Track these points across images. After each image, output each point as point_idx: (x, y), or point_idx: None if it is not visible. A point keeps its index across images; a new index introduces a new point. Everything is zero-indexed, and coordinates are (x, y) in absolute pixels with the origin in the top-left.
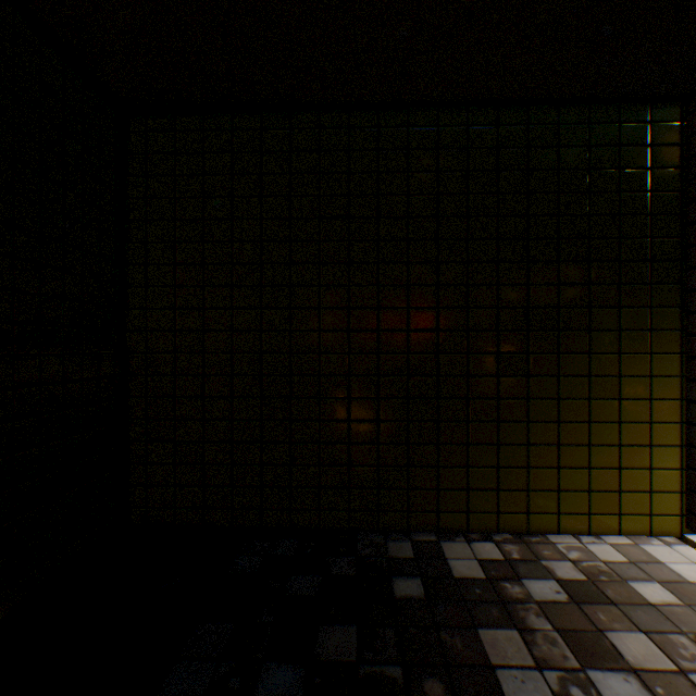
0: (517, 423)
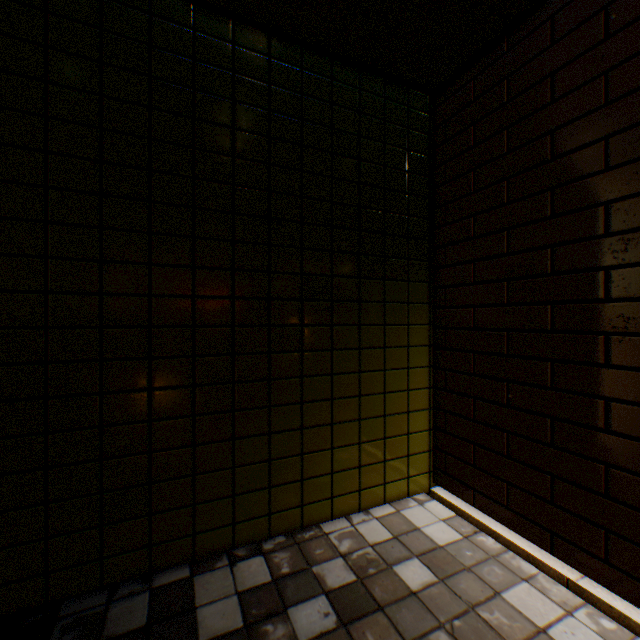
0: (291, 406)
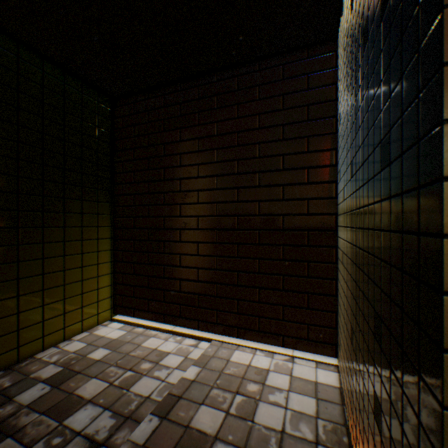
0: (10, 282)
